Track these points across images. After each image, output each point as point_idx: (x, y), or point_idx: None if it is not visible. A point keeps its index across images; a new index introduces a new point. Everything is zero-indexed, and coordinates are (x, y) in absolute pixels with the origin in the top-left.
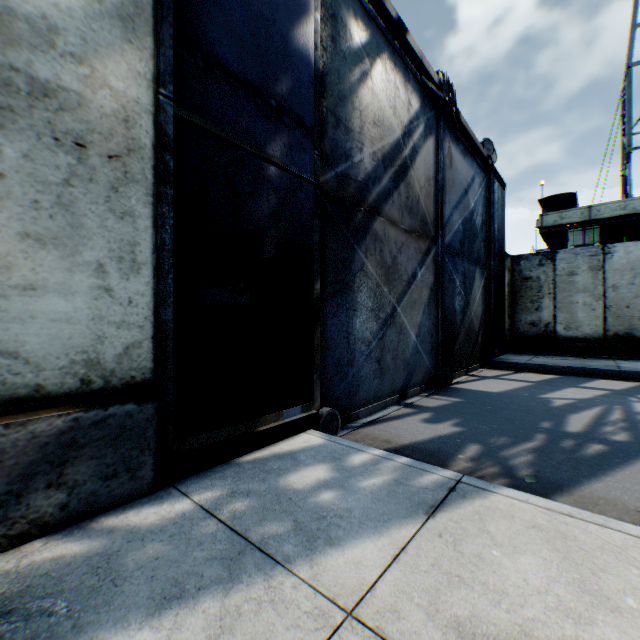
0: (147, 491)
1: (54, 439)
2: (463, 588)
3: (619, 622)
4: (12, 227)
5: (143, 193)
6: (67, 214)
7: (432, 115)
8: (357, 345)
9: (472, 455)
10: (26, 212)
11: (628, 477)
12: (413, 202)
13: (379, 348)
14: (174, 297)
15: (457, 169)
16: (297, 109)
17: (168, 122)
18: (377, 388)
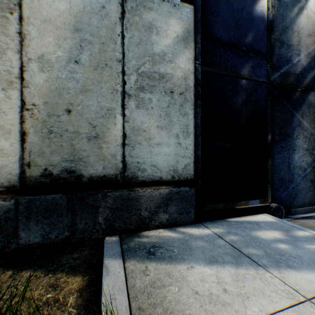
0: (192, 222)
1: (165, 196)
2: None
3: None
4: (154, 124)
5: (190, 105)
6: (168, 117)
7: None
8: (295, 170)
9: None
10: (157, 119)
11: None
12: None
13: (312, 173)
14: (201, 145)
15: None
16: (256, 46)
17: (199, 74)
18: (310, 197)
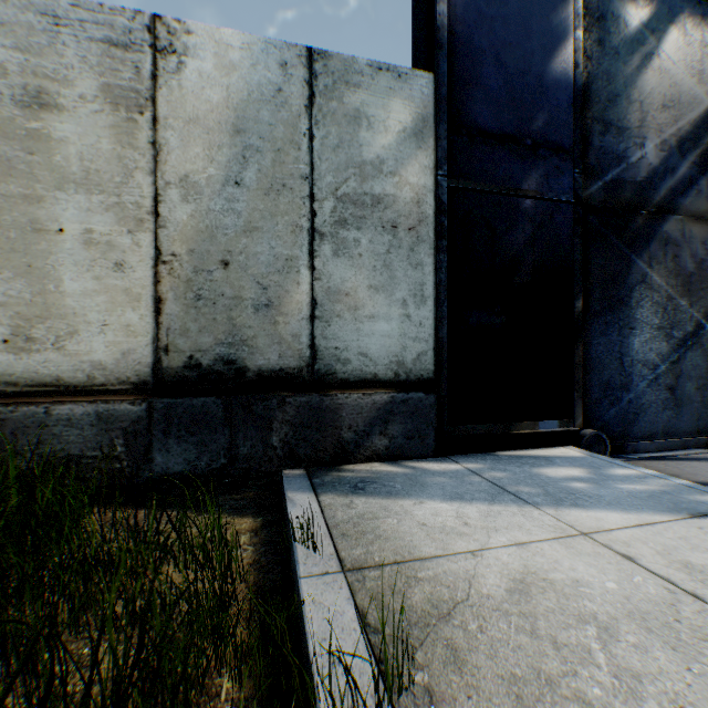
0: (430, 455)
1: (382, 406)
2: (705, 554)
3: None
4: (364, 283)
5: (427, 248)
6: (388, 271)
7: None
8: (634, 368)
9: None
10: (370, 274)
11: None
12: None
13: (670, 374)
14: (447, 320)
15: None
16: (554, 137)
17: (443, 193)
18: (668, 422)
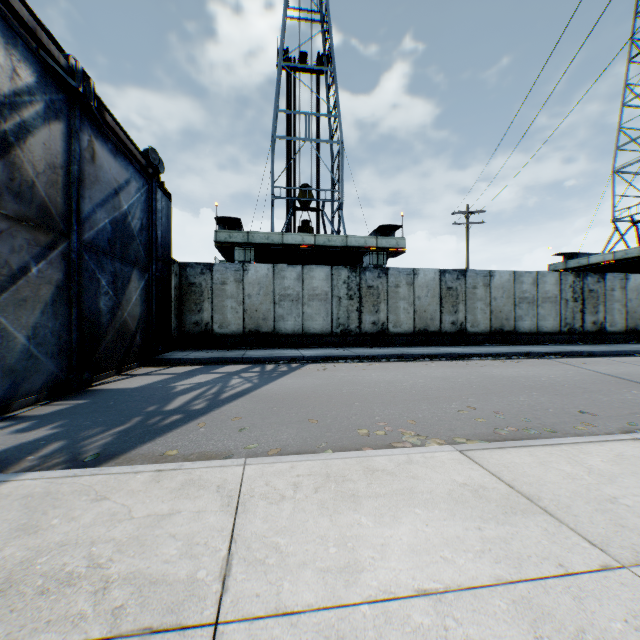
0: None
1: None
2: None
3: (29, 539)
4: None
5: None
6: None
7: (62, 99)
8: None
9: (48, 453)
10: None
11: (177, 433)
12: (24, 186)
13: None
14: None
15: (104, 167)
16: None
17: None
18: None
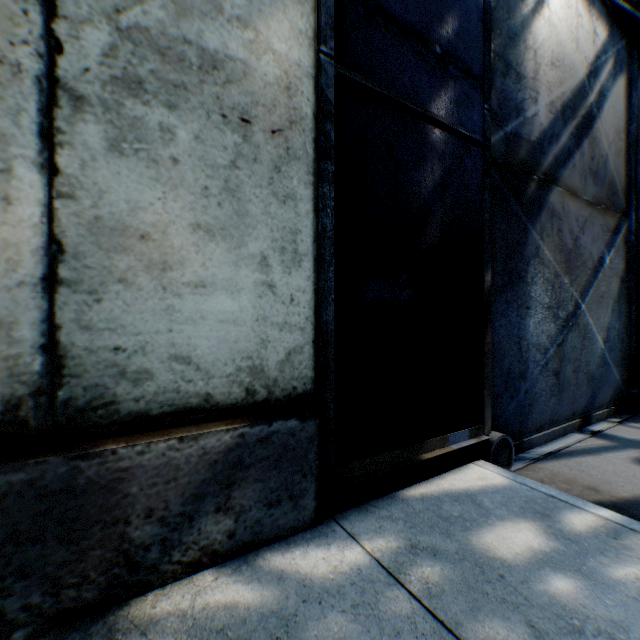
0: (309, 523)
1: (221, 456)
2: None
3: None
4: (184, 218)
5: (304, 172)
6: (232, 201)
7: (621, 46)
8: (530, 353)
9: None
10: (196, 200)
11: None
12: (598, 164)
13: (556, 357)
14: (334, 293)
15: None
16: (464, 55)
17: (329, 85)
18: (553, 409)
